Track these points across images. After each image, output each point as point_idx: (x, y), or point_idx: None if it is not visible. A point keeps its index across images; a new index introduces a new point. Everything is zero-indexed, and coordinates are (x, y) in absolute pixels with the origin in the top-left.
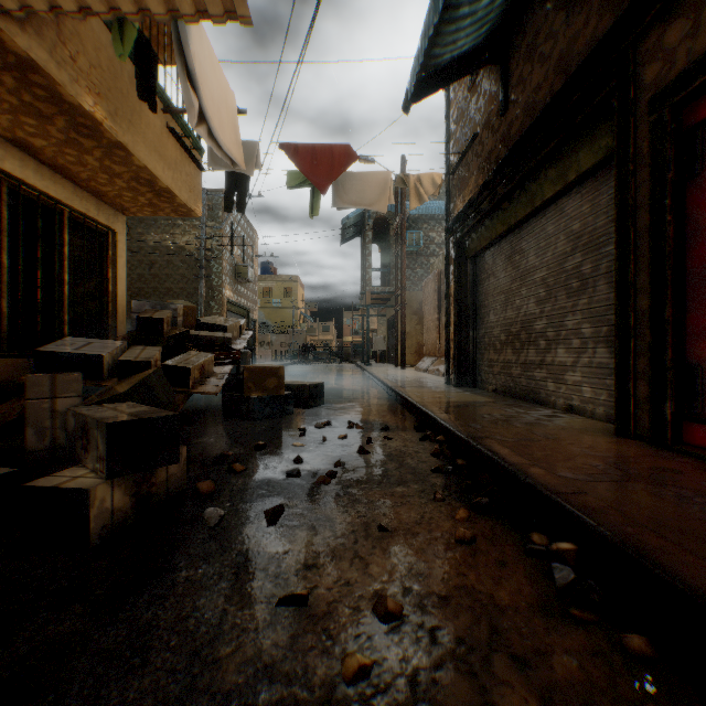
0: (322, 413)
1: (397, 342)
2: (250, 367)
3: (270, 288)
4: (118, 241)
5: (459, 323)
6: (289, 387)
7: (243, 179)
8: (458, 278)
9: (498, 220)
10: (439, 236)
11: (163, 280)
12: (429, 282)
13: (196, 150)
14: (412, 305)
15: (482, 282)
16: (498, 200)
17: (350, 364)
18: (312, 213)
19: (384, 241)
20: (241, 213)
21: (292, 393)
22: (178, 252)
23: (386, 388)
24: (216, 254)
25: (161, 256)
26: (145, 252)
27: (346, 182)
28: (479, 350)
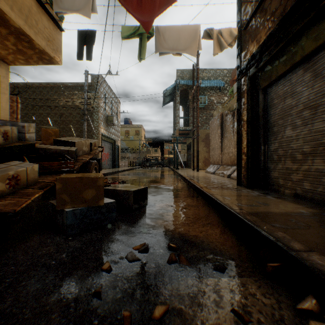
0: (143, 219)
1: (193, 156)
2: (65, 178)
3: (129, 131)
4: (1, 81)
5: (251, 140)
6: (117, 192)
7: (90, 35)
8: (251, 106)
9: (307, 38)
10: (216, 99)
11: (67, 123)
12: (214, 121)
13: (56, 14)
14: (201, 136)
15: (274, 106)
16: (316, 11)
17: (167, 168)
18: (140, 57)
19: (185, 104)
20: (110, 89)
21: (114, 201)
22: (75, 108)
23: (194, 187)
24: (95, 109)
25: (66, 110)
26: (58, 108)
27: (166, 33)
28: (270, 160)
